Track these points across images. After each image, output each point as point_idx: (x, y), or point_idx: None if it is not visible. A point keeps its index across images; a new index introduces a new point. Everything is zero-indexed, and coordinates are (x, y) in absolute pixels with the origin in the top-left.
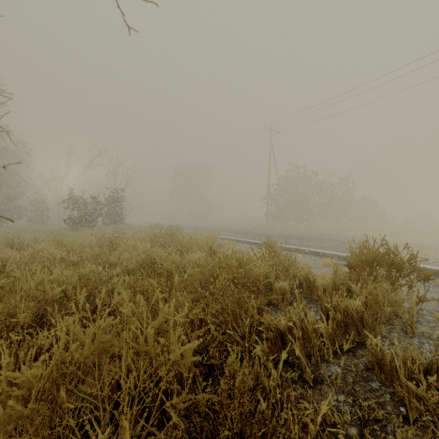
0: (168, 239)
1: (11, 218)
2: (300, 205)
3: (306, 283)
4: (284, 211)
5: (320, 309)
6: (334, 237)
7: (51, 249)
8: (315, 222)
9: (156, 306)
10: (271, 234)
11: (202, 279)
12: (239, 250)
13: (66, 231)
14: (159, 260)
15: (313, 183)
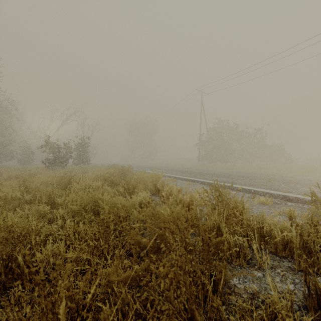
0: (119, 177)
1: (5, 159)
2: (224, 149)
3: (260, 232)
4: (212, 154)
5: (285, 269)
6: (258, 175)
7: (4, 189)
8: (236, 162)
9: (58, 310)
10: (205, 172)
11: (141, 243)
12: (181, 188)
13: (40, 170)
14: (102, 203)
15: (234, 132)
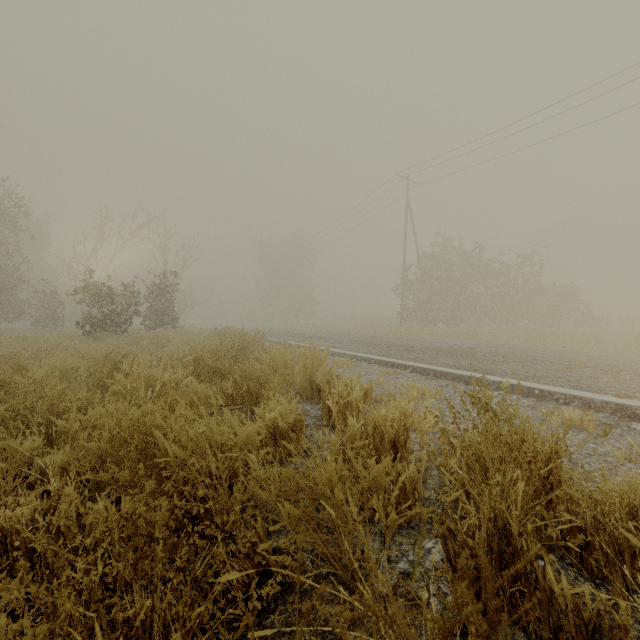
0: (229, 359)
1: (5, 318)
2: (454, 298)
3: (631, 544)
4: (429, 307)
5: None
6: (537, 353)
7: None
8: (479, 325)
9: None
10: (418, 346)
11: None
12: (371, 386)
13: (66, 341)
14: (163, 439)
15: (475, 263)
